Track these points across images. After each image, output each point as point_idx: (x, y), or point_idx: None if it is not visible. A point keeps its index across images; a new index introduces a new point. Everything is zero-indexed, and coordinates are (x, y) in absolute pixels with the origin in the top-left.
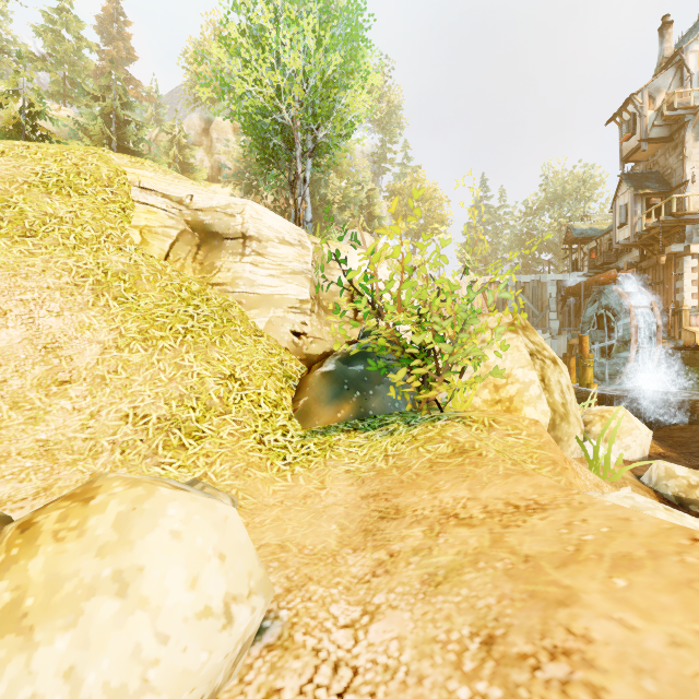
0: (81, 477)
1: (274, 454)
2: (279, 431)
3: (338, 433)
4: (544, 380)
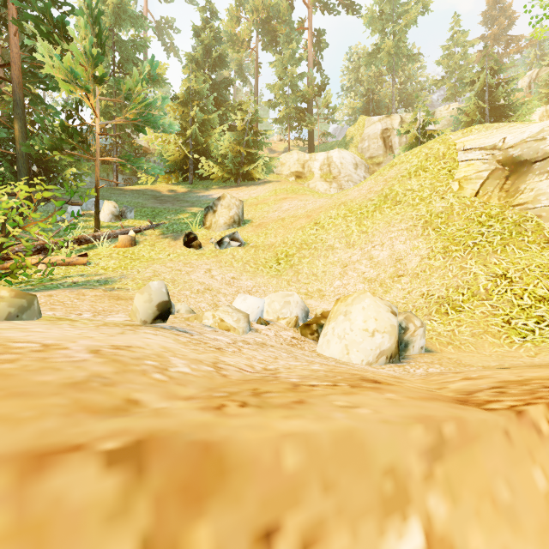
0: None
1: (514, 332)
2: (532, 319)
3: None
4: None
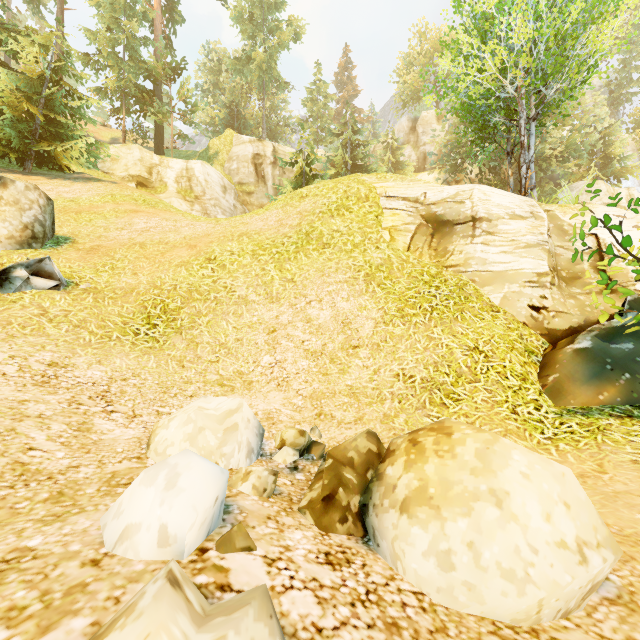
0: (378, 415)
1: (530, 426)
2: (530, 405)
3: (604, 416)
4: None
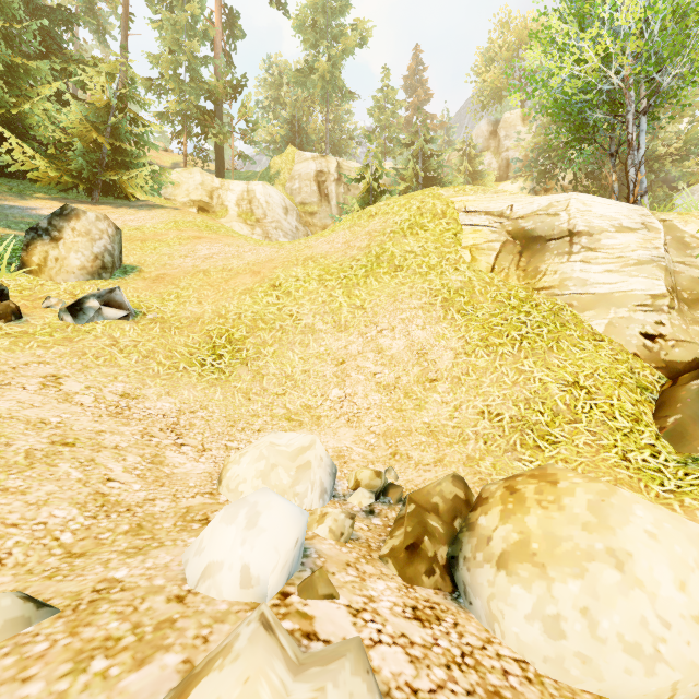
0: (460, 457)
1: (646, 476)
2: (645, 451)
3: None
4: None
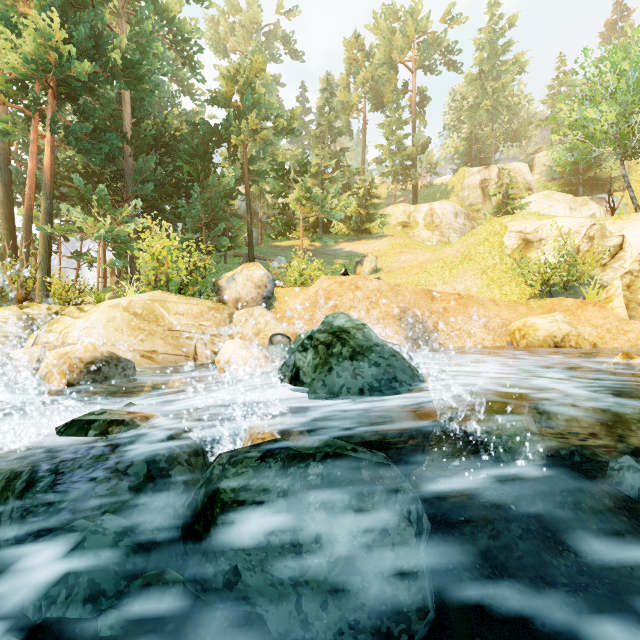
0: None
1: None
2: None
3: None
4: (629, 286)
